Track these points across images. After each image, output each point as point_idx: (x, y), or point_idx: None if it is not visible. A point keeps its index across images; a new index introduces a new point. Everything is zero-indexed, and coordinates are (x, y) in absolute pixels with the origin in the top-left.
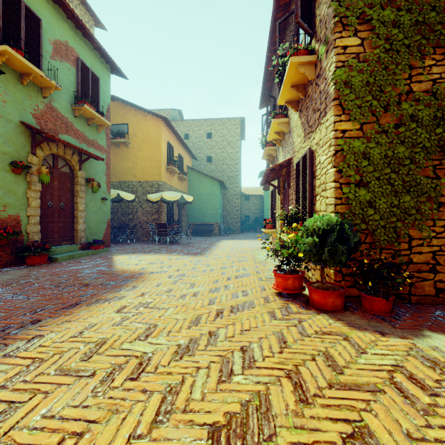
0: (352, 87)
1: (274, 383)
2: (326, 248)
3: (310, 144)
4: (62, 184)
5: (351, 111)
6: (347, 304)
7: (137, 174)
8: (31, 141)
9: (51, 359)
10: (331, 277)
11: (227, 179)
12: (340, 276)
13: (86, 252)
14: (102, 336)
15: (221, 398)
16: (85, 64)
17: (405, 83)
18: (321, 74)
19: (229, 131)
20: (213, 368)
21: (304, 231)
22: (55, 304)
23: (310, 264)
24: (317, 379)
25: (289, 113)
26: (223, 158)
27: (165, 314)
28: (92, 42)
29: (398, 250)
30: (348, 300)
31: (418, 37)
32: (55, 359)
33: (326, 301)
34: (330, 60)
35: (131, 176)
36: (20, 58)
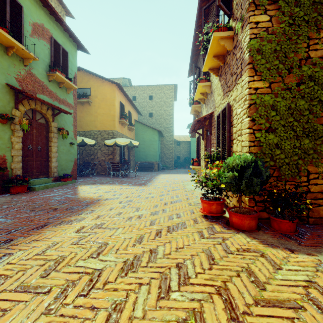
0: (263, 54)
1: (207, 300)
2: (243, 181)
3: (228, 100)
4: (39, 132)
5: (262, 73)
6: (259, 225)
7: (97, 125)
8: (15, 99)
9: (15, 275)
10: (246, 203)
11: (163, 129)
12: (253, 202)
13: (57, 183)
14: (61, 254)
15: (160, 316)
16: (57, 41)
17: (305, 50)
18: (237, 45)
19: (165, 94)
20: (153, 284)
21: (226, 167)
22: (27, 225)
23: (228, 193)
24: (244, 295)
25: (211, 78)
26: (161, 114)
27: (115, 234)
28: (63, 25)
29: (299, 182)
30: (259, 221)
31: (315, 14)
32: (18, 275)
33: (243, 223)
34: (245, 33)
35: (93, 127)
36: (5, 34)
